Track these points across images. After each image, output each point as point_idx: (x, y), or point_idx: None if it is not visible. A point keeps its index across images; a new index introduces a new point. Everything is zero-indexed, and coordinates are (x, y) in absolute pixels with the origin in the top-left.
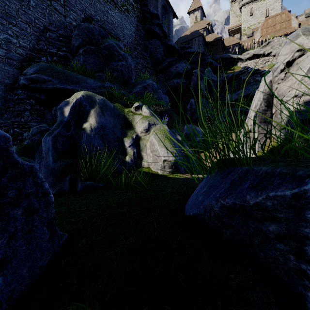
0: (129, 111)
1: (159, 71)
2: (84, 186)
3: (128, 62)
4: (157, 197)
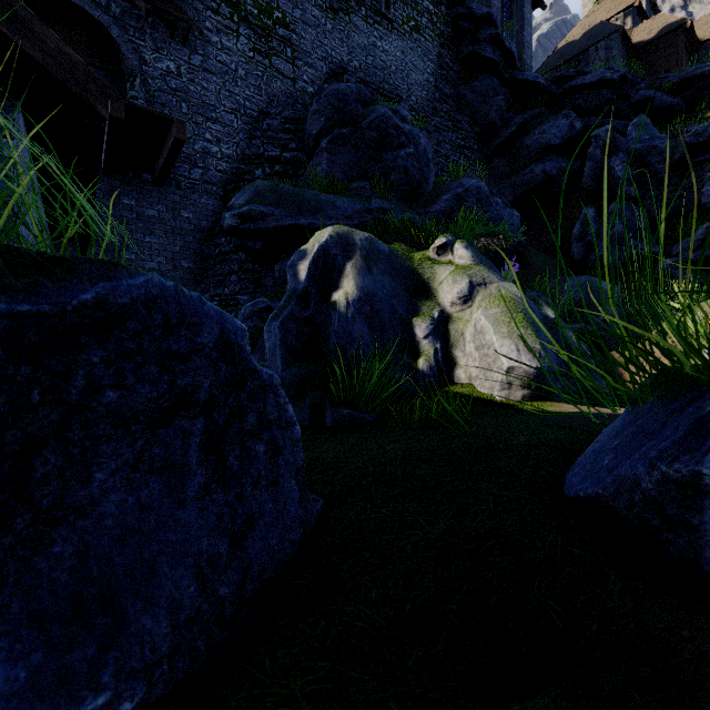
0: (423, 258)
1: (495, 151)
2: (337, 418)
3: (419, 147)
4: (494, 451)
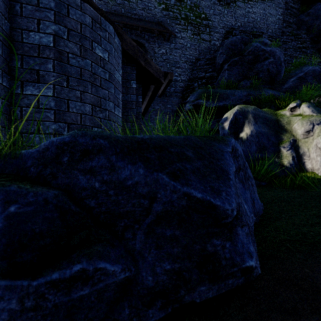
0: (282, 114)
1: None
2: None
3: (275, 57)
4: None
